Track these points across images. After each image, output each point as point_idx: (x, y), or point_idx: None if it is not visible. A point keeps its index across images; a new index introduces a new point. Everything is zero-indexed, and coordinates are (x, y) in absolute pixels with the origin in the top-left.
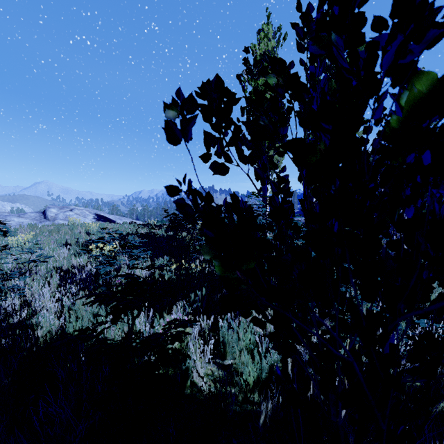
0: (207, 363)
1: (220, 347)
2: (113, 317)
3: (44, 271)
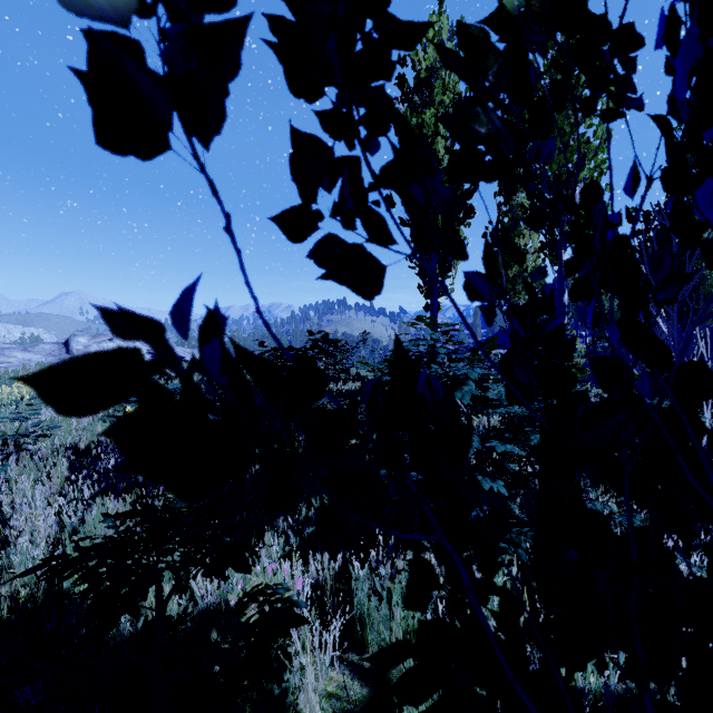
0: (329, 662)
1: (356, 628)
2: (98, 624)
3: (48, 451)
